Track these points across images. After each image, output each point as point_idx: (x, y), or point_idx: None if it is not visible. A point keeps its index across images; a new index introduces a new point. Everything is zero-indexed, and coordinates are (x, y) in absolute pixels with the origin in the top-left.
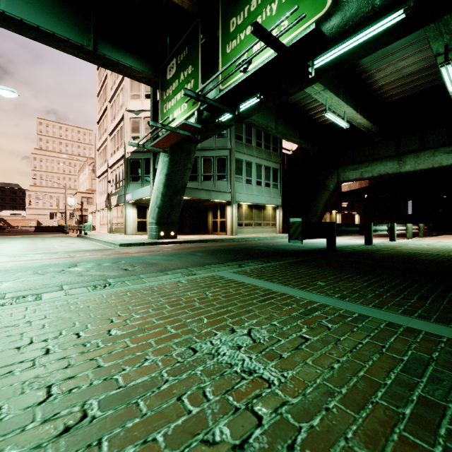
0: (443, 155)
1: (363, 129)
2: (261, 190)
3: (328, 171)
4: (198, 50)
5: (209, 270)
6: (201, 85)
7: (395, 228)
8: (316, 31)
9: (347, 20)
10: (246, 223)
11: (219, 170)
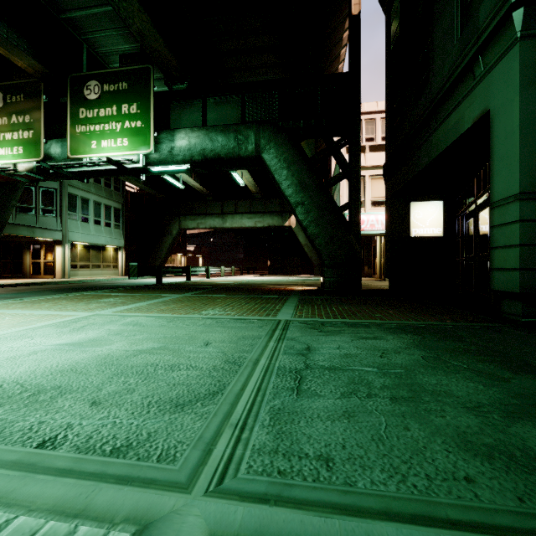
0: (246, 219)
1: (197, 189)
2: (101, 230)
3: (171, 218)
4: (41, 108)
5: (78, 293)
6: (44, 141)
7: (210, 269)
8: (144, 167)
9: (162, 159)
10: (81, 265)
11: (44, 203)
